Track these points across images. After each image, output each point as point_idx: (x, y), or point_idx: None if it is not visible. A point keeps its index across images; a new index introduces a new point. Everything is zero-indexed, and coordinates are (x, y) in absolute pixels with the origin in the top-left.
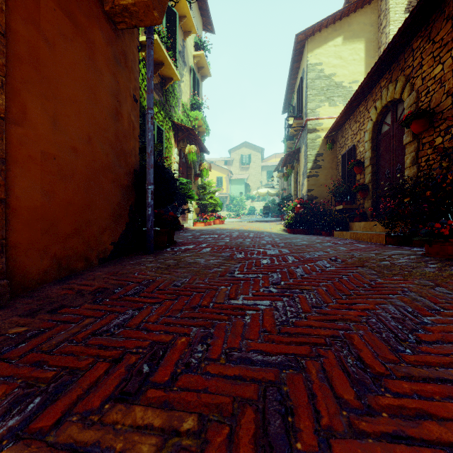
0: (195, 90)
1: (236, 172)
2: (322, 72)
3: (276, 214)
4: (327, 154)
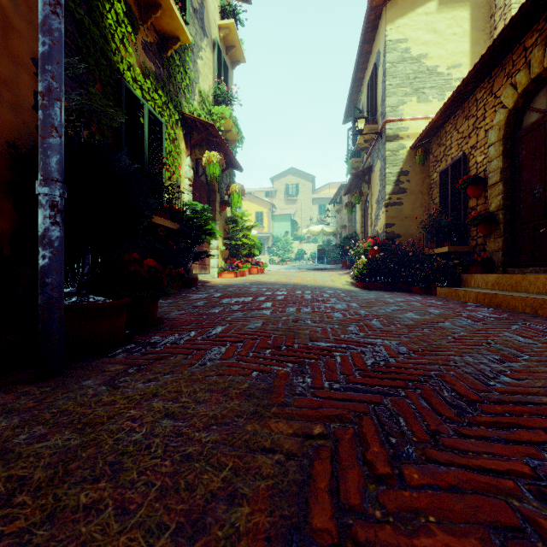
0: (220, 78)
1: (281, 206)
2: (407, 52)
3: (333, 259)
4: (414, 172)
